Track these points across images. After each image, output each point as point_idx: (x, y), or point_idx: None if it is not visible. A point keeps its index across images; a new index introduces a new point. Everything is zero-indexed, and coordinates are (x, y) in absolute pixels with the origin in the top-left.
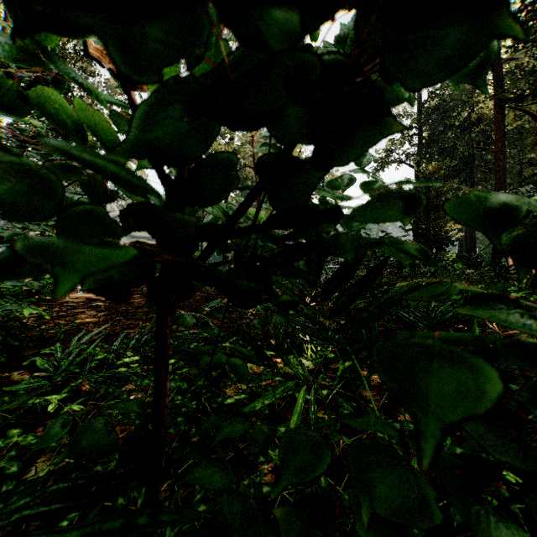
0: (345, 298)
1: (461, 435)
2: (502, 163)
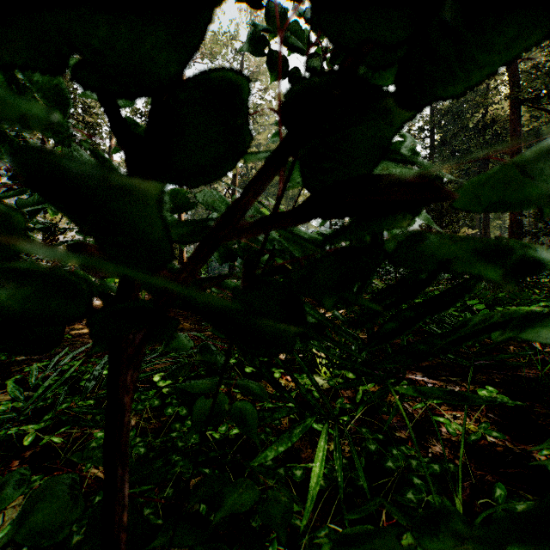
0: (395, 324)
1: (504, 473)
2: None
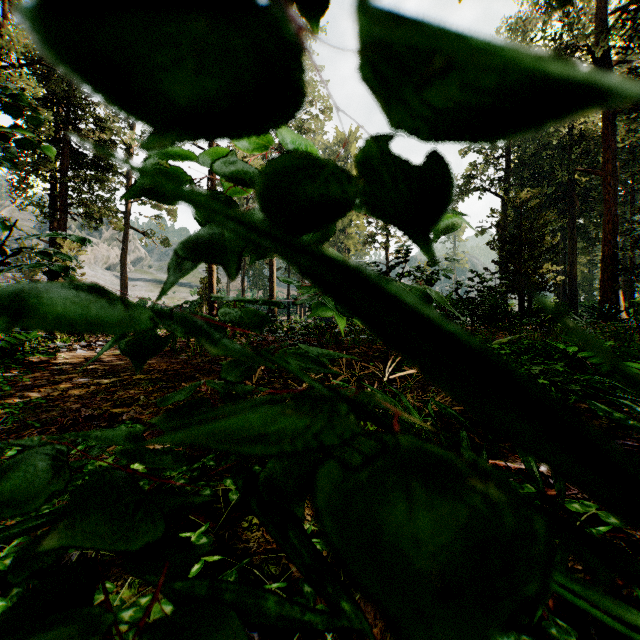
0: None
1: None
2: (612, 189)
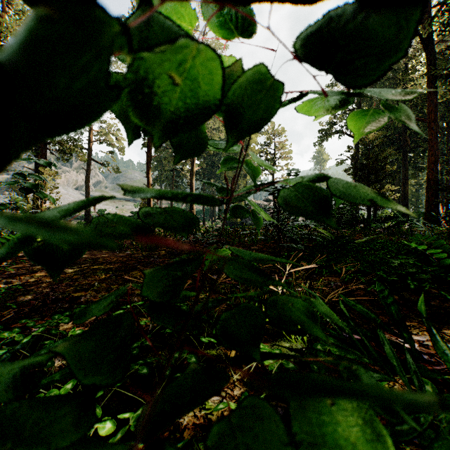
0: None
1: None
2: (434, 132)
